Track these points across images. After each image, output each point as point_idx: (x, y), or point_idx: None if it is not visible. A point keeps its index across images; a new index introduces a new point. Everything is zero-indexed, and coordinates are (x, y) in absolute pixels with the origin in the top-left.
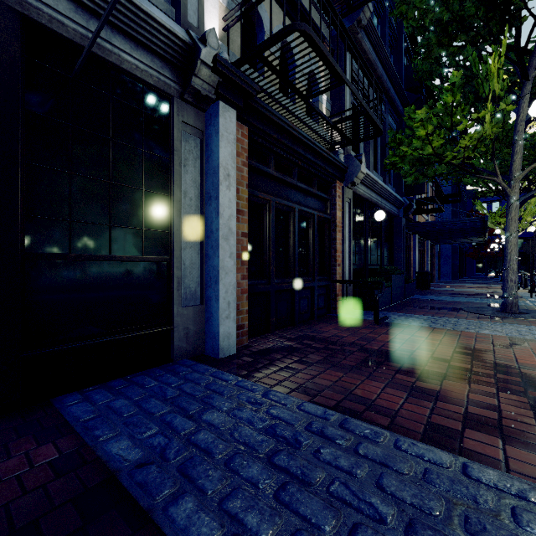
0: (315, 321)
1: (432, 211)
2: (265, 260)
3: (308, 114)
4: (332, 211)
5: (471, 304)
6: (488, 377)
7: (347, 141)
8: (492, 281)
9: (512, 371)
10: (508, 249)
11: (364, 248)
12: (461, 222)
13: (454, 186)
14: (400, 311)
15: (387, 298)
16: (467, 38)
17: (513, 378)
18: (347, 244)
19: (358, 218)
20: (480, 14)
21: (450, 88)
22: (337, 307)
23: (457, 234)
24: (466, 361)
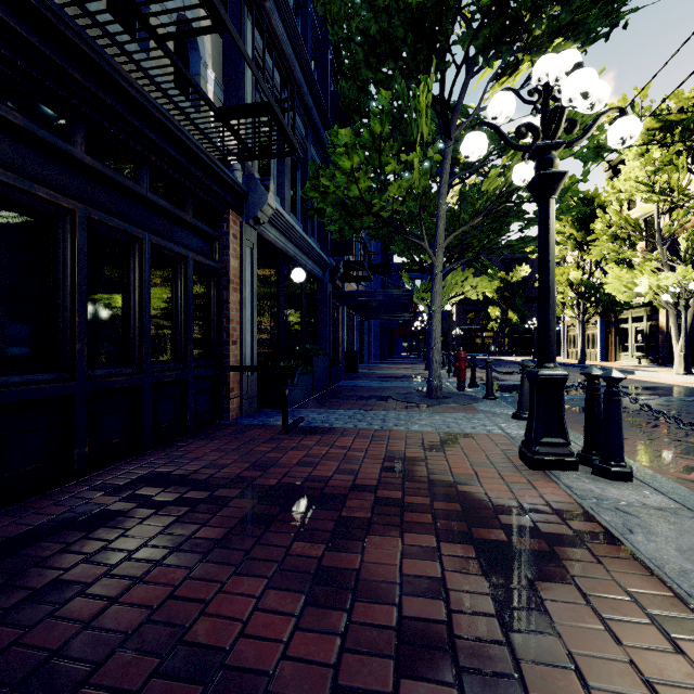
0: (188, 437)
1: (361, 279)
2: (60, 330)
3: (169, 75)
4: (224, 257)
5: (399, 389)
6: (424, 509)
7: (247, 153)
8: (416, 361)
9: (449, 490)
10: (434, 325)
11: (278, 319)
12: (390, 294)
13: (383, 256)
14: (322, 406)
15: (306, 389)
16: (396, 66)
17: (451, 503)
18: (249, 312)
19: (267, 274)
20: (408, 41)
21: (379, 113)
22: (231, 409)
23: (386, 309)
24: (397, 482)
